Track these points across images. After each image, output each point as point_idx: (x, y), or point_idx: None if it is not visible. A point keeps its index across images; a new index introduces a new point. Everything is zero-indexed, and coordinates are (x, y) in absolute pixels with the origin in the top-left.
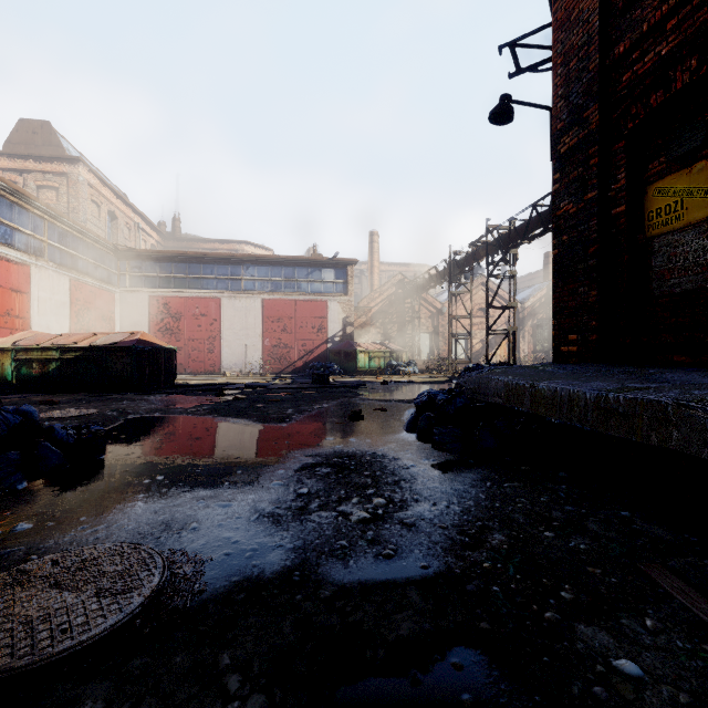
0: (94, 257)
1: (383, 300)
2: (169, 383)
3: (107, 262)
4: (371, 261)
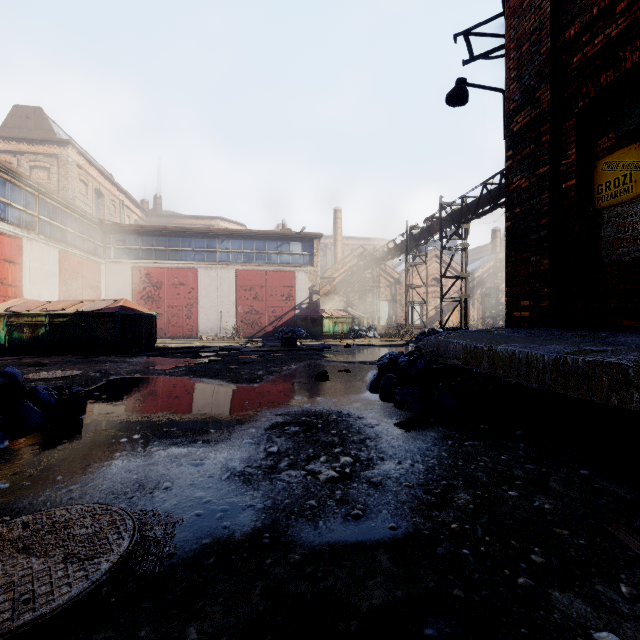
0: (82, 231)
1: (346, 271)
2: (150, 346)
3: (94, 236)
4: (334, 235)
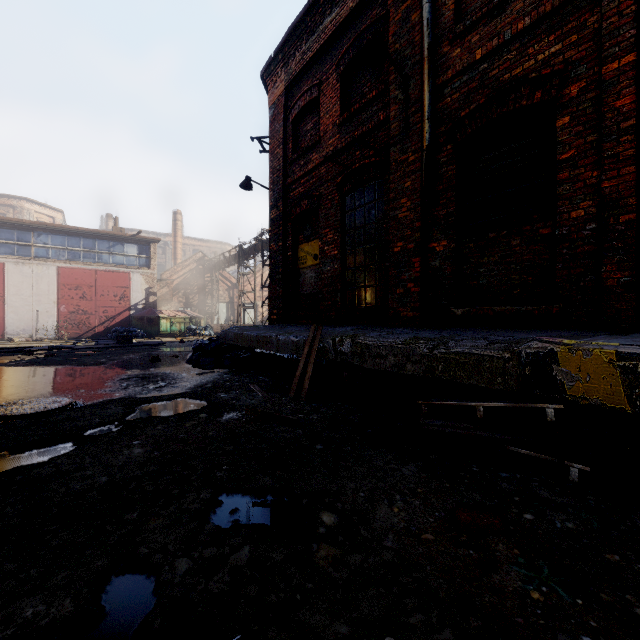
0: None
1: (185, 273)
2: None
3: None
4: (174, 237)
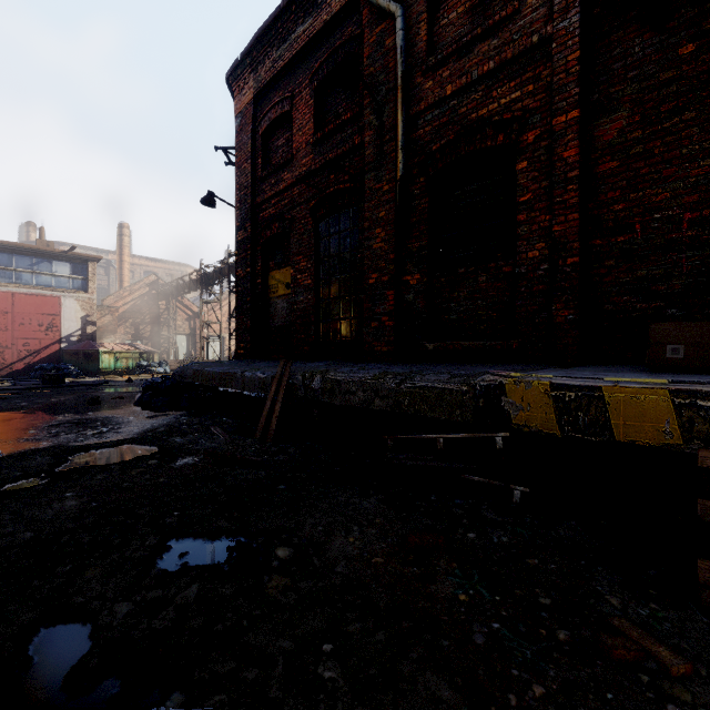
0: None
1: (134, 299)
2: None
3: None
4: (120, 255)
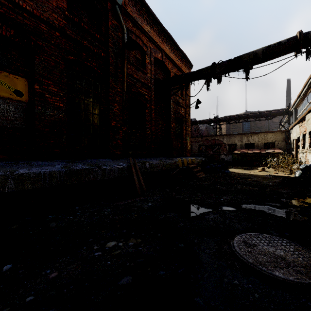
0: None
1: None
2: None
3: None
4: None
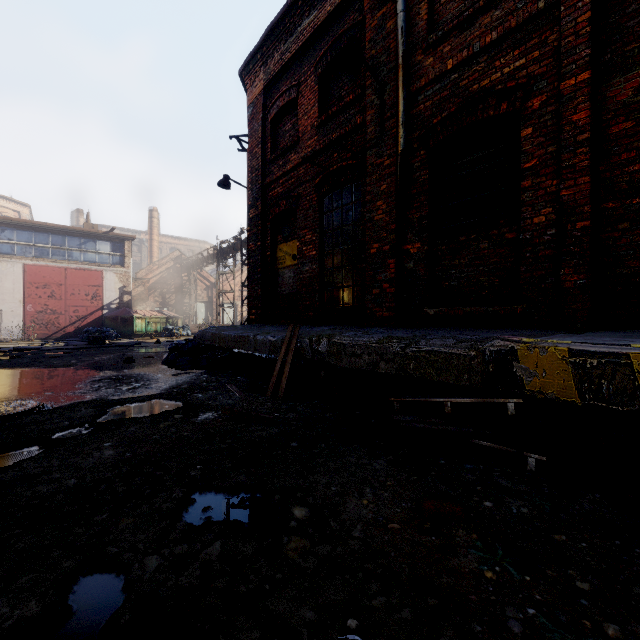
0: None
1: (162, 272)
2: None
3: None
4: (150, 234)
